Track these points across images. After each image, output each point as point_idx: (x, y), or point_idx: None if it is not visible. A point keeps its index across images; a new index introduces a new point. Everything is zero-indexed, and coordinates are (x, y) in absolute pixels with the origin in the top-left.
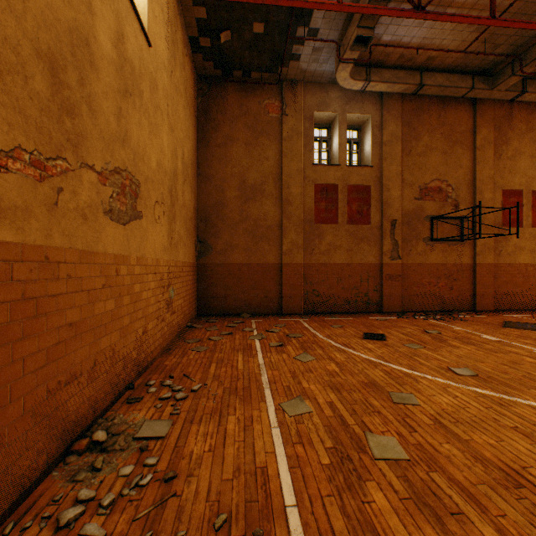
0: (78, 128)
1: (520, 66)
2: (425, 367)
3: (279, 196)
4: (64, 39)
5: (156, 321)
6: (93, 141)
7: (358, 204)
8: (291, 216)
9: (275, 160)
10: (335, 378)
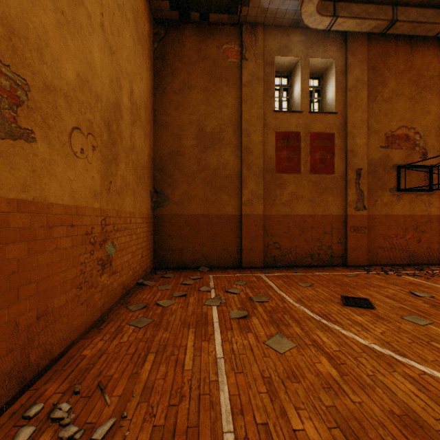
0: None
1: None
2: None
3: (238, 144)
4: None
5: (74, 291)
6: None
7: (321, 153)
8: (251, 165)
9: (234, 107)
10: (341, 401)
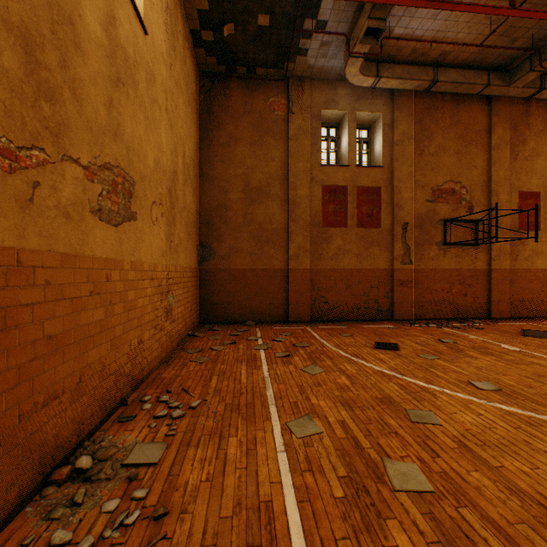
0: (59, 116)
1: (539, 61)
2: (442, 380)
3: (285, 198)
4: (42, 13)
5: (153, 330)
6: (78, 131)
7: (368, 207)
8: (297, 219)
9: (281, 160)
10: (346, 393)
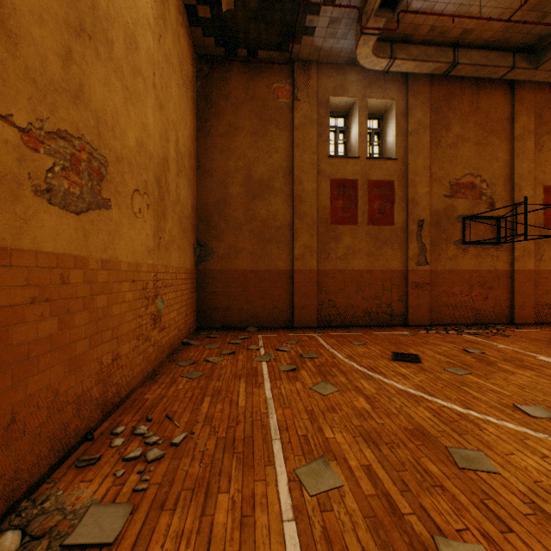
0: None
1: None
2: (482, 403)
3: (290, 193)
4: None
5: (135, 341)
6: (9, 77)
7: (380, 202)
8: (303, 216)
9: (285, 152)
10: (368, 423)
